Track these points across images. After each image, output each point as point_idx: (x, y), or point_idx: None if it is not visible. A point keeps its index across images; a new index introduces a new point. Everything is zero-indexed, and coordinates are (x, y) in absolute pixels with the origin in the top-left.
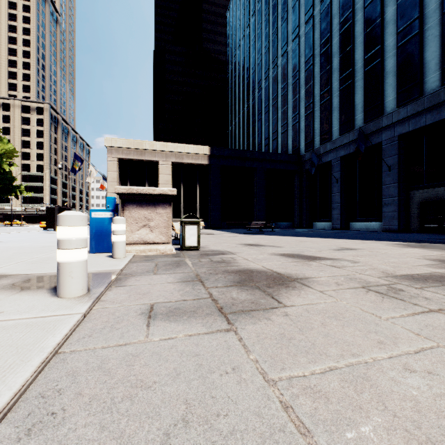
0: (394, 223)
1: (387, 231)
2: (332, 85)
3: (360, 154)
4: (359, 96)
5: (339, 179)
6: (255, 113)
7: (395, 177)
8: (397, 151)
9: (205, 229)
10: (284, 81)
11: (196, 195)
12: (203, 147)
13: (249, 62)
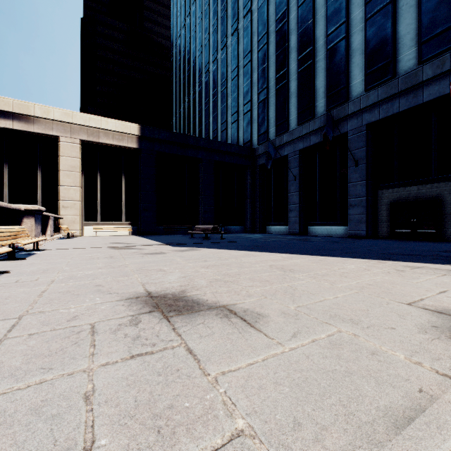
0: (362, 228)
1: (354, 237)
2: (289, 66)
3: (328, 142)
4: (320, 80)
5: (297, 176)
6: (202, 101)
7: (363, 174)
8: (365, 142)
9: (130, 236)
10: (235, 64)
11: (120, 190)
12: (130, 124)
13: (195, 43)
